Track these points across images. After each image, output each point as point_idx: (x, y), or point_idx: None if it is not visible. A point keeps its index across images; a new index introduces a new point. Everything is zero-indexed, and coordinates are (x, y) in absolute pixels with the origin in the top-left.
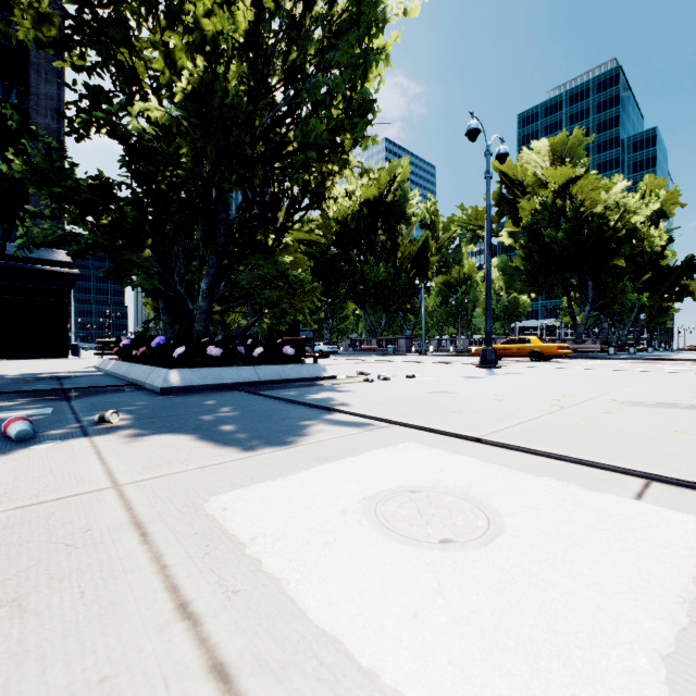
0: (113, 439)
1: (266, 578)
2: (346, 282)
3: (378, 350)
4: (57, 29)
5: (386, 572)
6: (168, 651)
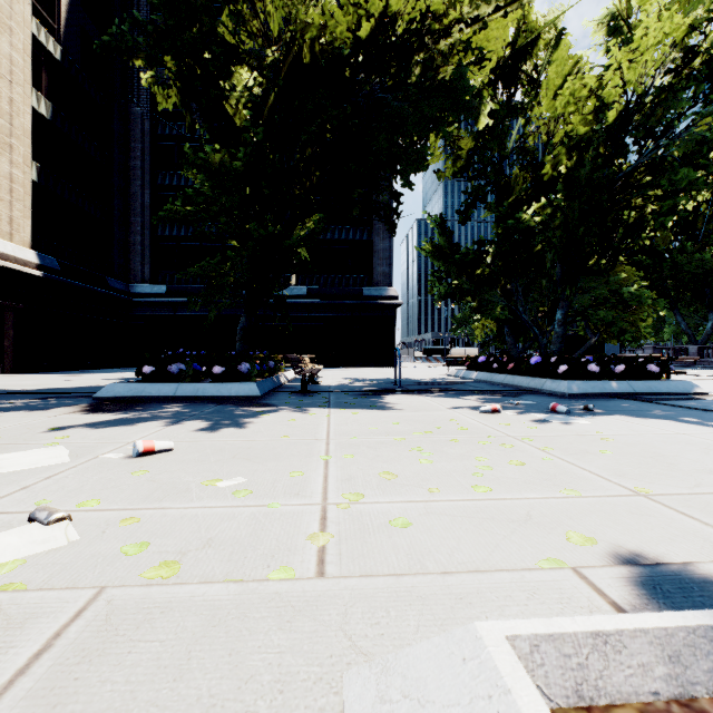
0: (619, 418)
1: None
2: (647, 278)
3: (701, 362)
4: (462, 162)
5: None
6: None
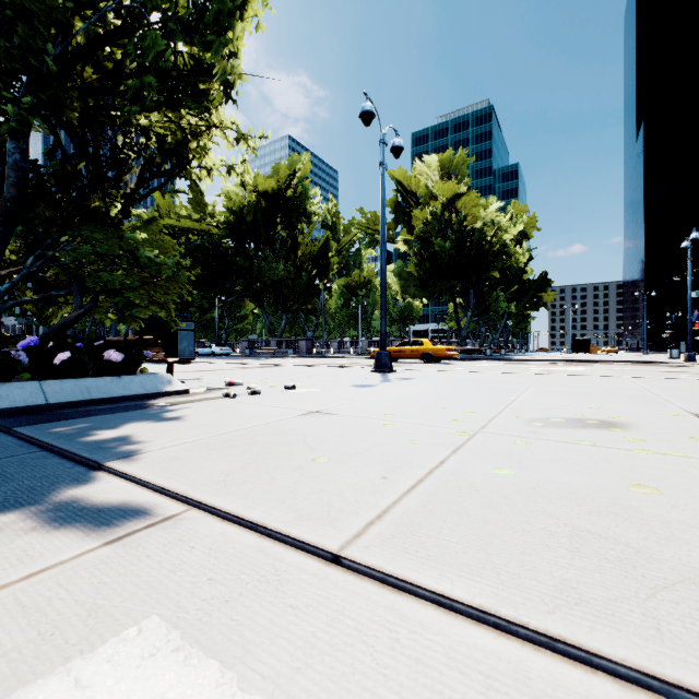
0: None
1: None
2: (242, 278)
3: (278, 352)
4: None
5: None
6: None
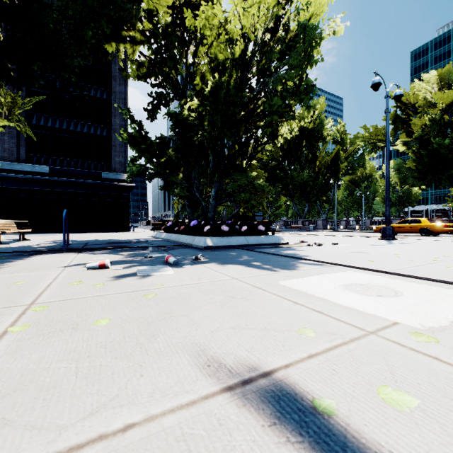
0: (210, 265)
1: (316, 300)
2: (281, 183)
3: (303, 228)
4: (146, 69)
5: (359, 299)
6: (300, 308)
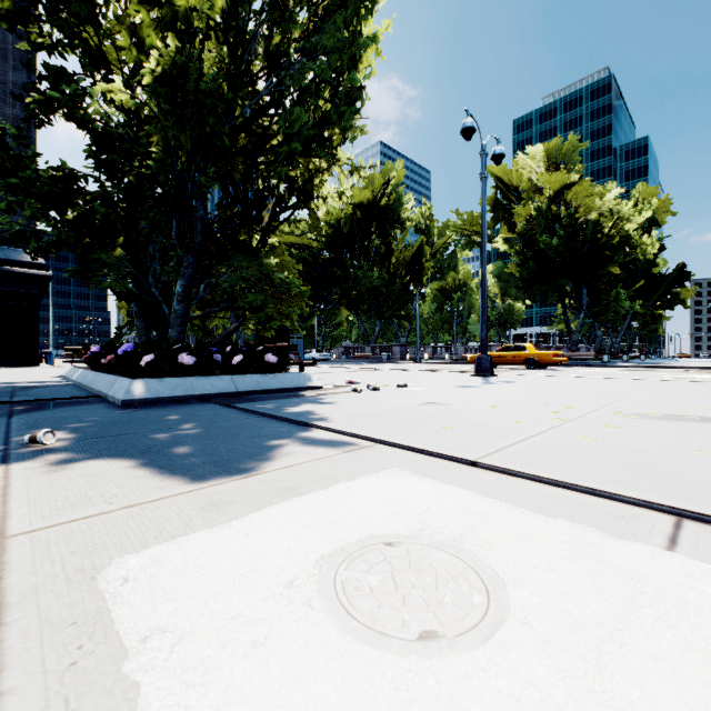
0: (35, 467)
1: None
2: (339, 287)
3: (372, 358)
4: (10, 1)
5: (331, 709)
6: None
